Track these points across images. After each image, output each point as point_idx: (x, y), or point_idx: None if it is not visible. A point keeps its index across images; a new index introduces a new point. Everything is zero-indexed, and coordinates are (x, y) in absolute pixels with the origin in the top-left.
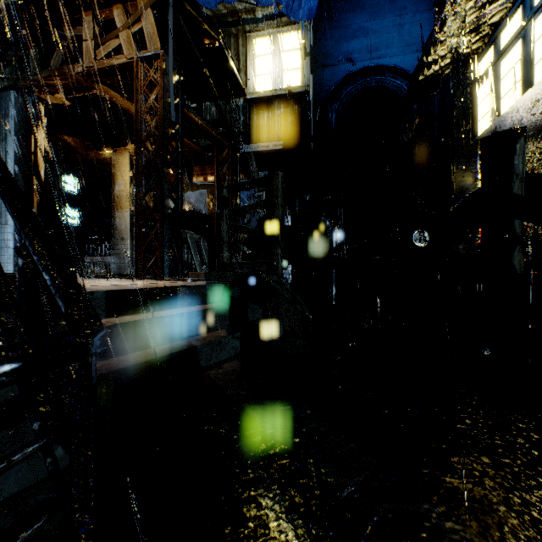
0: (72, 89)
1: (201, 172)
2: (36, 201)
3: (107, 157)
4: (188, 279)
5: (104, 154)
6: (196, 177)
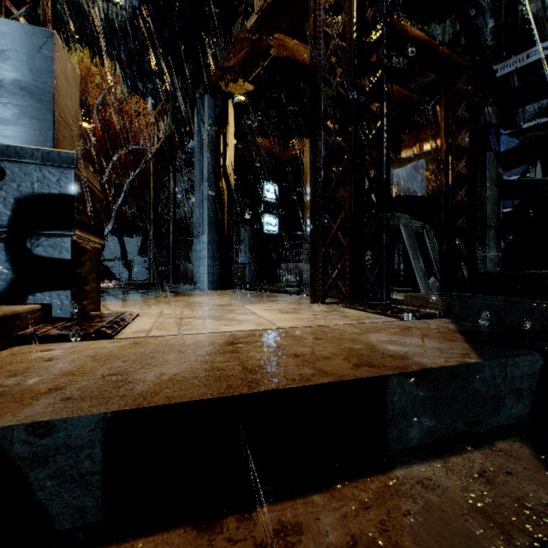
0: (251, 63)
1: (413, 140)
2: (227, 207)
3: (299, 153)
4: (405, 313)
5: (292, 143)
6: (406, 150)
